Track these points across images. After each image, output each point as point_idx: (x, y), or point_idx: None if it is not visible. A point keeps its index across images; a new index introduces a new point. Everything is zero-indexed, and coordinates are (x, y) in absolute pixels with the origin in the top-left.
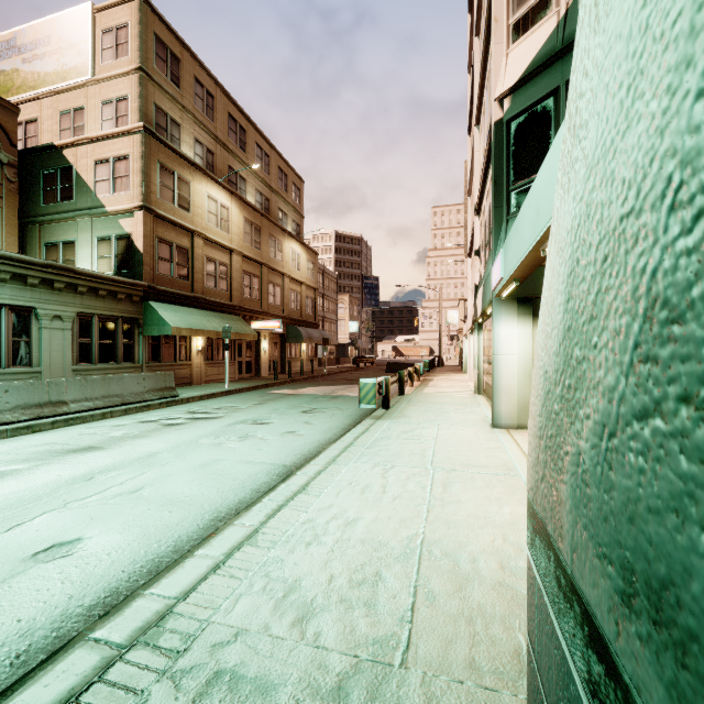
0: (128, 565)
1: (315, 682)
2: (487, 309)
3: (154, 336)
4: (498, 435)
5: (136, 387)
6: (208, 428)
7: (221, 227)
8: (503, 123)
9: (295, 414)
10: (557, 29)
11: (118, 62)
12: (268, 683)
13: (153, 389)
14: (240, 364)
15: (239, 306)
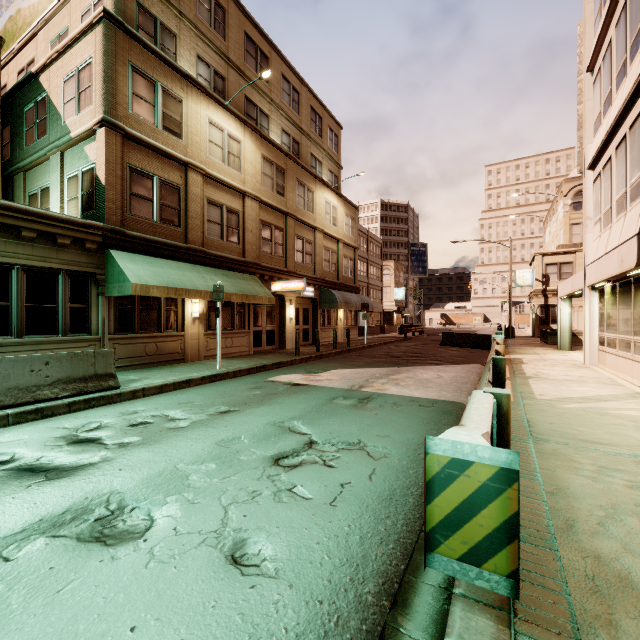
0: None
1: None
2: None
3: (124, 297)
4: None
5: (28, 377)
6: None
7: (229, 163)
8: None
9: (251, 469)
10: None
11: None
12: None
13: (67, 379)
14: (258, 334)
15: (254, 263)
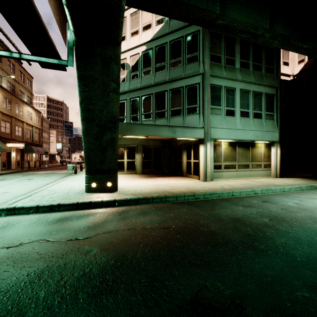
0: (26, 192)
1: (67, 189)
2: None
3: None
4: None
5: None
6: (11, 181)
7: None
8: None
9: (42, 177)
10: None
11: None
12: (61, 190)
13: None
14: None
15: None
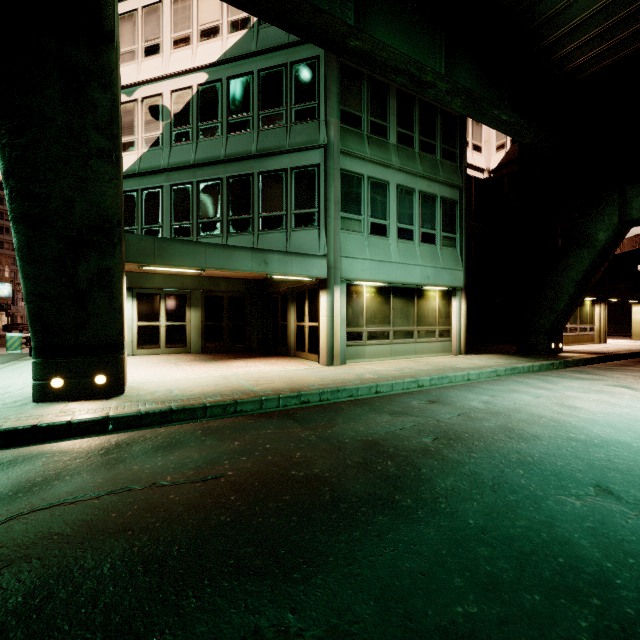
0: None
1: None
2: None
3: None
4: None
5: None
6: None
7: None
8: None
9: None
10: (137, 161)
11: None
12: None
13: None
14: None
15: None
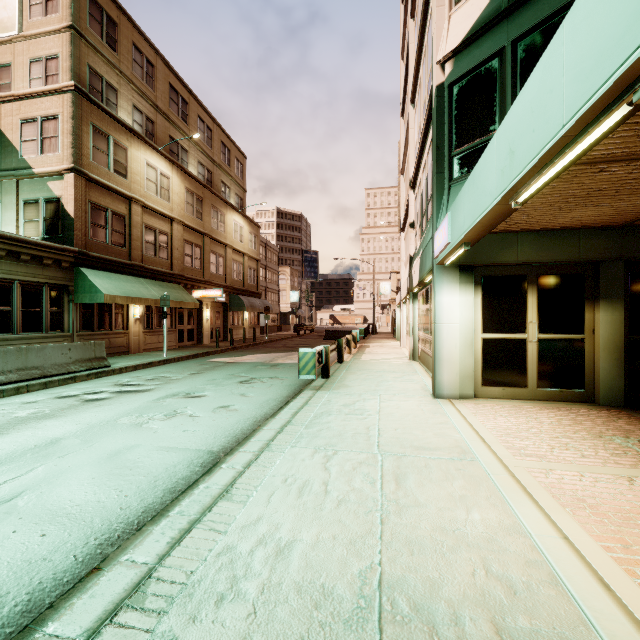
0: None
1: None
2: (426, 278)
3: (86, 303)
4: (442, 406)
5: (60, 358)
6: (133, 404)
7: (161, 195)
8: (445, 87)
9: (232, 384)
10: None
11: (47, 18)
12: None
13: (80, 360)
14: (181, 332)
15: (180, 275)
